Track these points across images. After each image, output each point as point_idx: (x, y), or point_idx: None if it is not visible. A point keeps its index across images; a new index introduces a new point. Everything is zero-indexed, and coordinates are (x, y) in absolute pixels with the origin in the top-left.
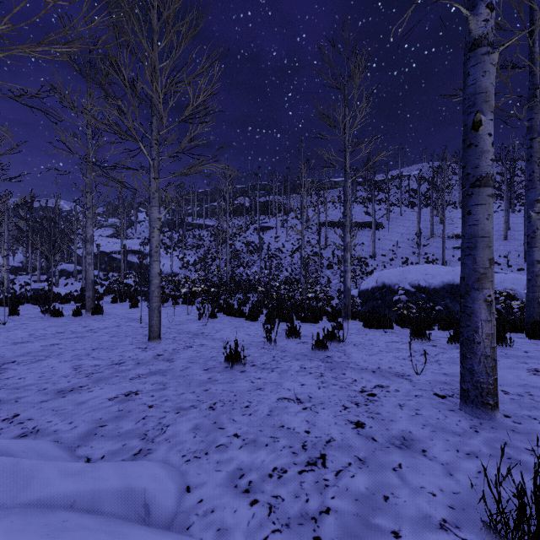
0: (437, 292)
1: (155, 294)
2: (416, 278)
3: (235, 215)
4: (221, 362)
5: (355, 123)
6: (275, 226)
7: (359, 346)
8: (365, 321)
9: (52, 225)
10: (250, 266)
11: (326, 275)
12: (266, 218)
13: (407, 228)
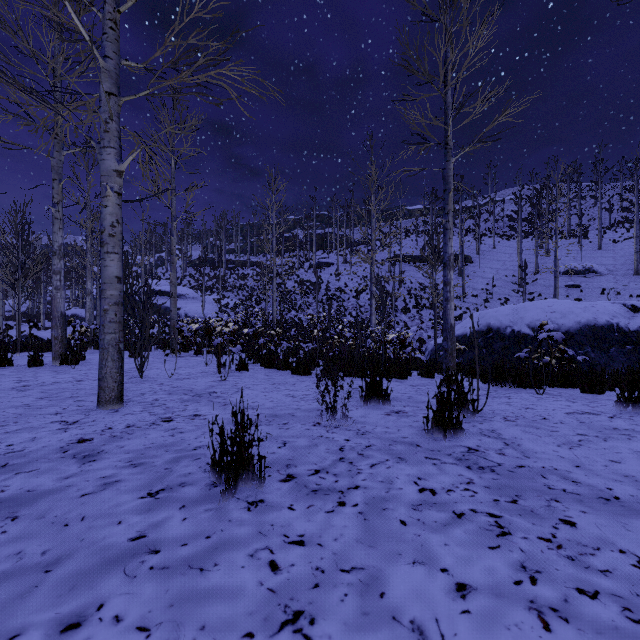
0: (571, 337)
1: (110, 318)
2: (537, 317)
3: (287, 250)
4: (210, 464)
5: (465, 64)
6: (335, 262)
7: (518, 421)
8: (492, 375)
9: (20, 239)
10: (304, 309)
11: (402, 320)
12: (324, 253)
13: (504, 262)
